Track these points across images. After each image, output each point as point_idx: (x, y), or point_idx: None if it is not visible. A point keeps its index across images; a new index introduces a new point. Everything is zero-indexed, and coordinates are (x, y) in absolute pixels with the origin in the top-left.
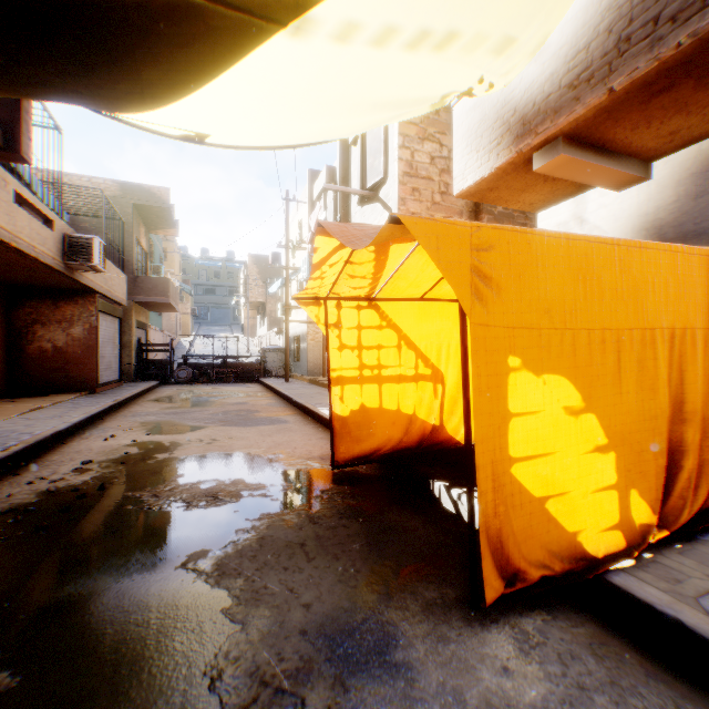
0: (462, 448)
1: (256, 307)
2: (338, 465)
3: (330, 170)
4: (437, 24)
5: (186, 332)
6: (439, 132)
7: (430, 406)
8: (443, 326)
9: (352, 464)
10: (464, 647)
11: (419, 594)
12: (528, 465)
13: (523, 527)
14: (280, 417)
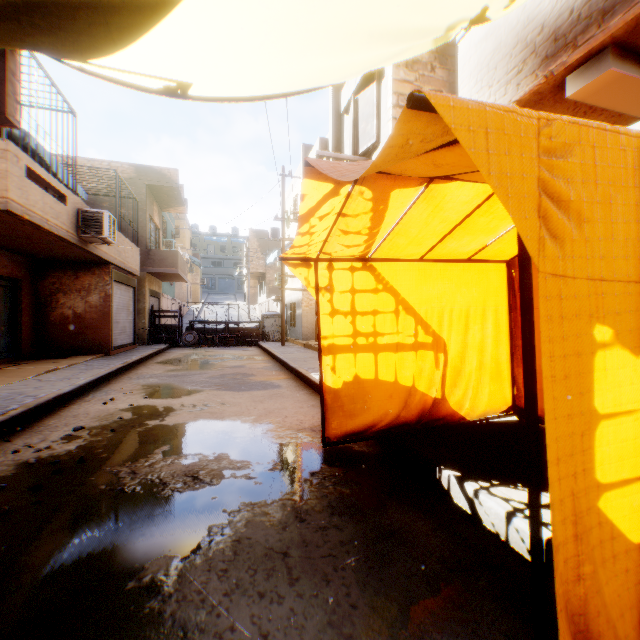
0: (466, 423)
1: (257, 277)
2: (329, 442)
3: (323, 141)
4: None
5: (196, 300)
6: (434, 90)
7: (431, 377)
8: (445, 289)
9: (345, 441)
10: None
11: None
12: (622, 494)
13: (615, 592)
14: (274, 381)
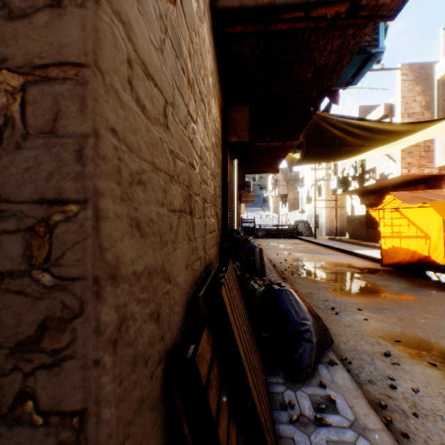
0: (438, 265)
1: (280, 197)
2: (383, 266)
3: None
4: (431, 135)
5: (243, 212)
6: None
7: (422, 248)
8: (428, 217)
9: (388, 266)
10: (442, 293)
11: (427, 288)
12: None
13: None
14: (332, 253)
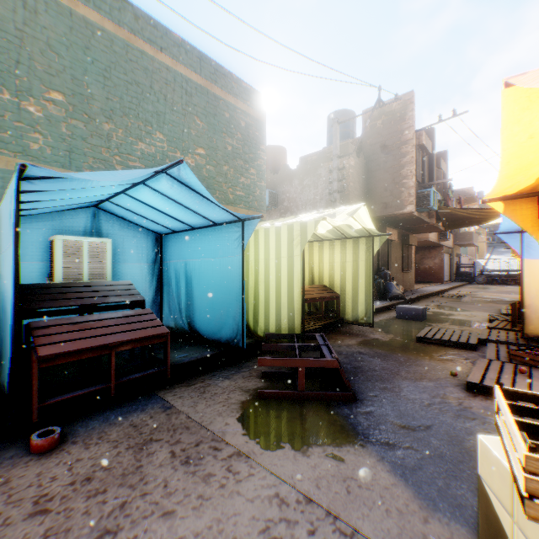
0: None
1: None
2: None
3: None
4: None
5: (481, 255)
6: None
7: None
8: None
9: None
10: None
11: None
12: None
13: None
14: None
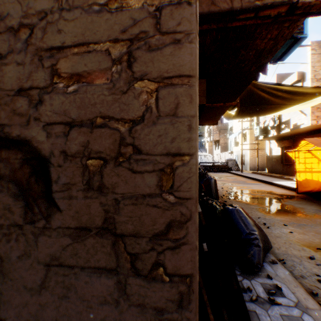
0: None
1: (213, 141)
2: (297, 193)
3: None
4: None
5: None
6: None
7: None
8: None
9: (302, 193)
10: None
11: None
12: None
13: None
14: (256, 183)
